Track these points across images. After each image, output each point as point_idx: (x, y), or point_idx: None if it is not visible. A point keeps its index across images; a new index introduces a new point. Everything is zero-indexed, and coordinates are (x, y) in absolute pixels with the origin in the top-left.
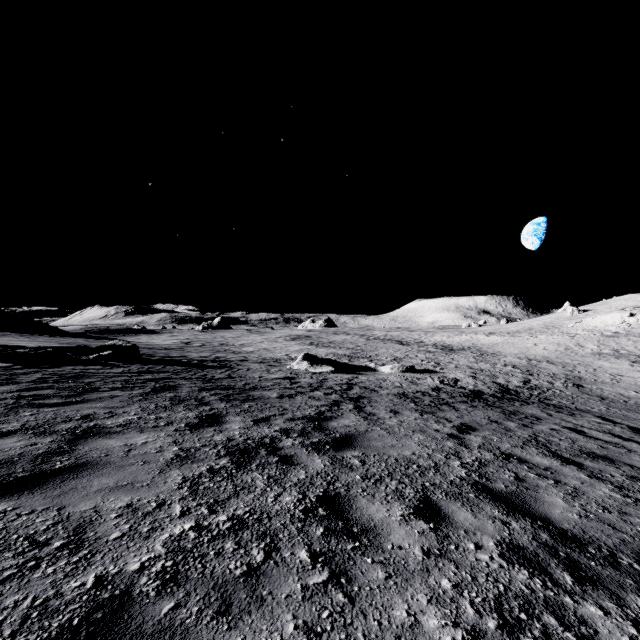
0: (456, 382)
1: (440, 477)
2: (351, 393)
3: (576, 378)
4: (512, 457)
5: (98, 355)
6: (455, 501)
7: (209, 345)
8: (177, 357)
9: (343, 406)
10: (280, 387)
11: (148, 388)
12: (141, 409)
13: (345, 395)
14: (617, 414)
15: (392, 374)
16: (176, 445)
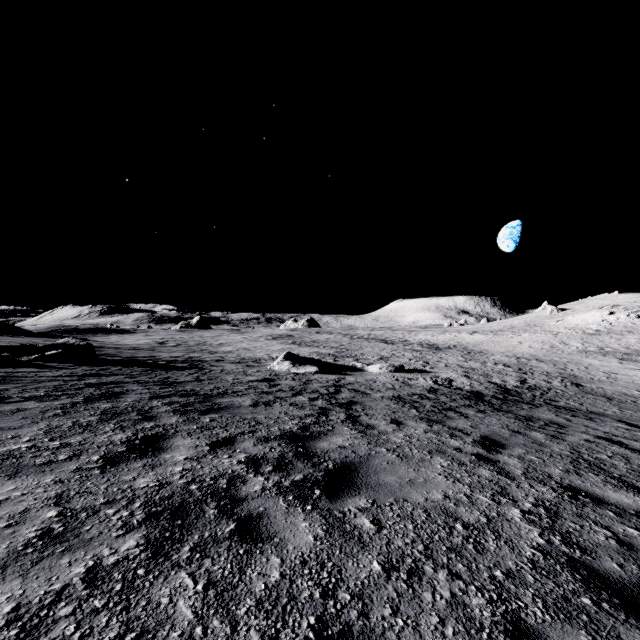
0: (450, 382)
1: (509, 551)
2: (340, 397)
3: (572, 376)
4: (579, 493)
5: (40, 355)
6: (572, 626)
7: (185, 345)
8: (143, 357)
9: (333, 416)
10: (256, 391)
11: (80, 396)
12: (45, 430)
13: (333, 400)
14: (635, 417)
15: (381, 374)
16: (55, 506)
